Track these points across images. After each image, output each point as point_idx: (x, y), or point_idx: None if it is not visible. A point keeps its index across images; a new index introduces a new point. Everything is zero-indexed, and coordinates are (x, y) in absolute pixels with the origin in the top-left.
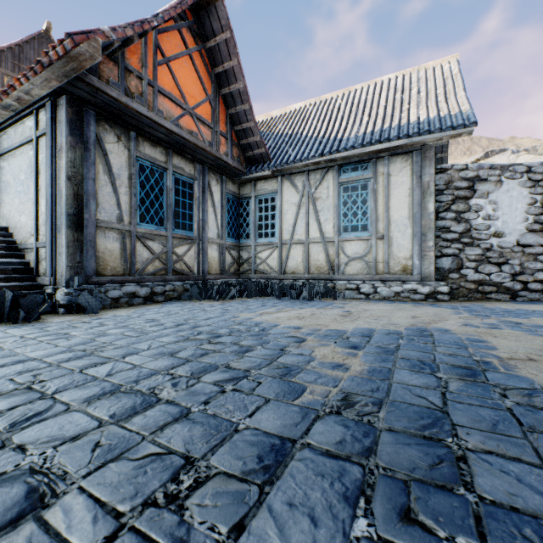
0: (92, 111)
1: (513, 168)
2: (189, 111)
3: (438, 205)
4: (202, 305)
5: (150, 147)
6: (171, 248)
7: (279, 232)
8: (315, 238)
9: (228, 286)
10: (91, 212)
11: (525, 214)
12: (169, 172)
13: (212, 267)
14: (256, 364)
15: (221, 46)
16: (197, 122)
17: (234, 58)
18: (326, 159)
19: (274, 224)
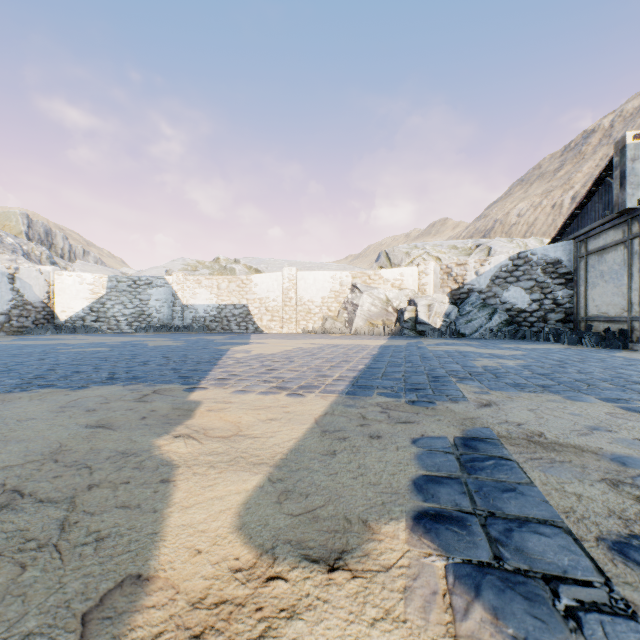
0: None
1: None
2: None
3: None
4: None
5: None
6: None
7: None
8: None
9: None
10: None
11: None
12: None
13: None
14: None
15: None
16: None
17: None
18: None
19: None
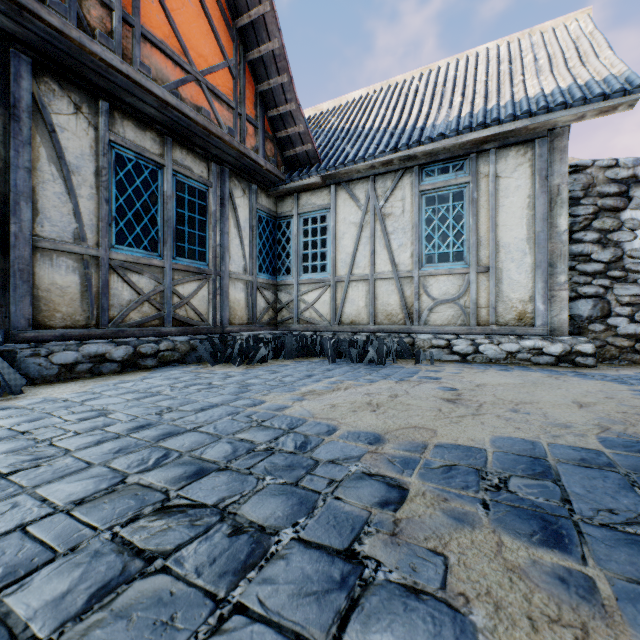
0: (25, 56)
1: None
2: (196, 76)
3: (571, 221)
4: (210, 375)
5: (135, 129)
6: (170, 285)
7: (332, 265)
8: (384, 273)
9: (258, 342)
10: (22, 223)
11: None
12: (166, 171)
13: (236, 314)
14: None
15: None
16: (208, 95)
17: None
18: (401, 155)
19: (325, 253)
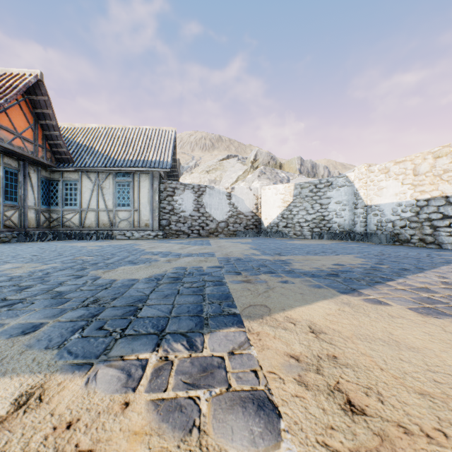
0: None
1: (189, 185)
2: (19, 136)
3: (161, 197)
4: (32, 243)
5: None
6: (3, 212)
7: (80, 204)
8: (102, 209)
9: (45, 234)
10: None
11: (193, 204)
12: (2, 167)
13: (31, 223)
14: (70, 249)
15: (41, 101)
16: (24, 141)
17: (50, 109)
18: (108, 169)
19: (77, 199)
